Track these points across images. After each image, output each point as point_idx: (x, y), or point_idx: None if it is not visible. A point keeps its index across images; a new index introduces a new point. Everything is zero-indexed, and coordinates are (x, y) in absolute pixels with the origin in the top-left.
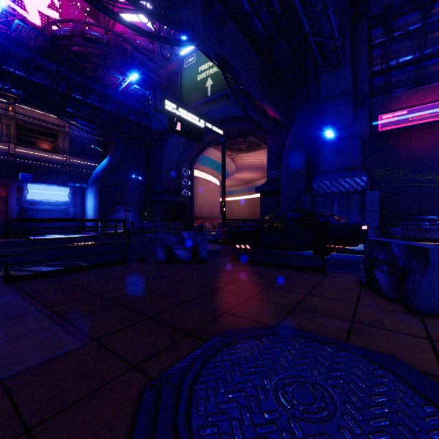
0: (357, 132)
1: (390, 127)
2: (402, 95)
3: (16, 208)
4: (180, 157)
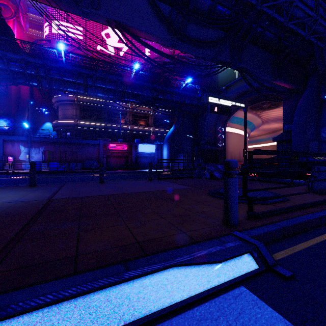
0: None
1: None
2: None
3: (134, 156)
4: (216, 120)
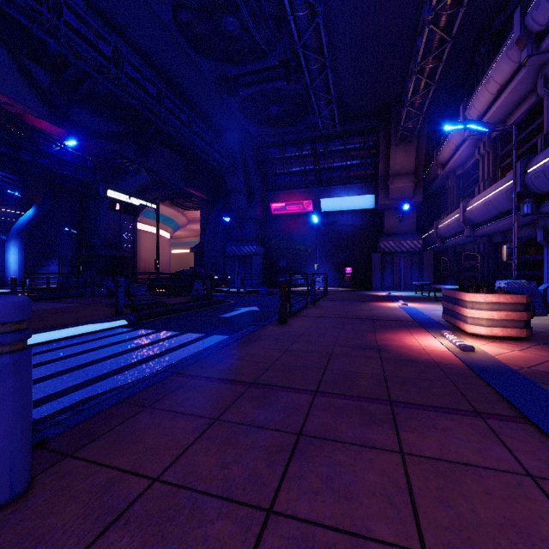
0: (251, 216)
1: (279, 212)
2: (281, 193)
3: None
4: None
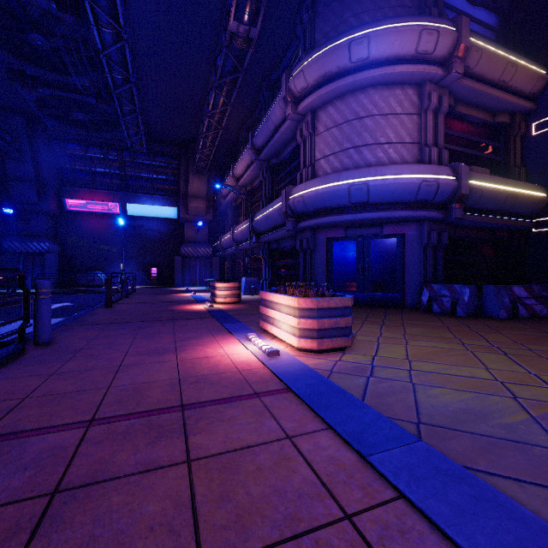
0: (43, 210)
1: (78, 209)
2: (82, 190)
3: None
4: None
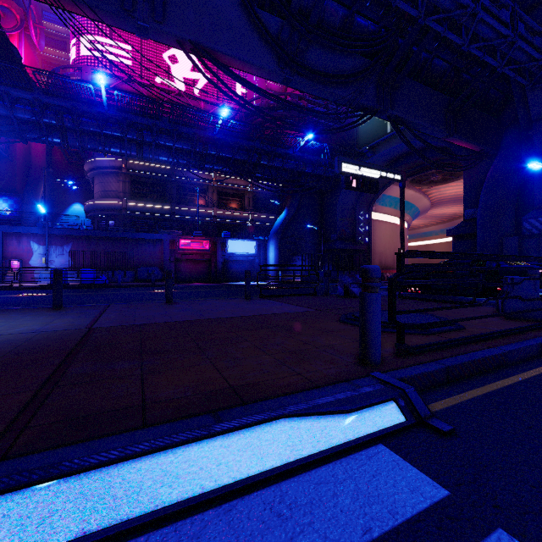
0: None
1: None
2: None
3: (221, 259)
4: (355, 201)
